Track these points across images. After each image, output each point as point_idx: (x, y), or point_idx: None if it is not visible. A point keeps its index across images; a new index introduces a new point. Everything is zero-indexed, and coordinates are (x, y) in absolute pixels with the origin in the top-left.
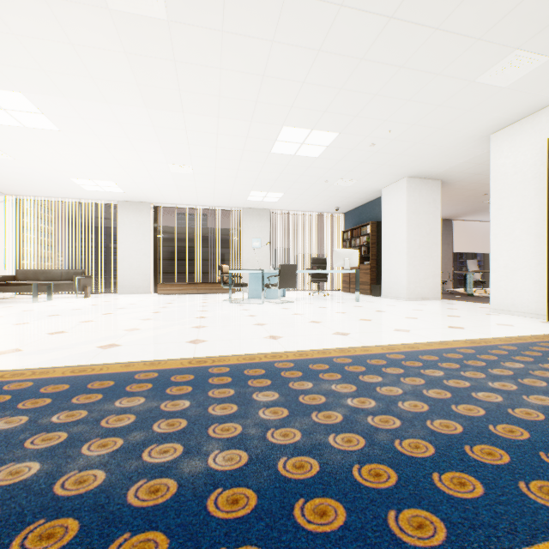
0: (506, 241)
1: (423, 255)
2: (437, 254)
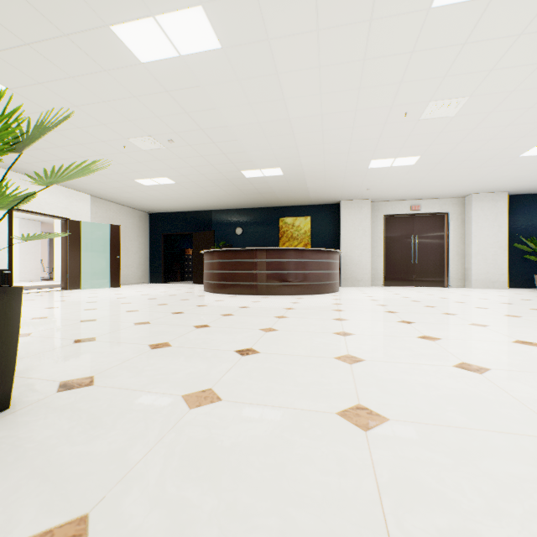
0: (59, 256)
1: (31, 258)
2: (39, 258)
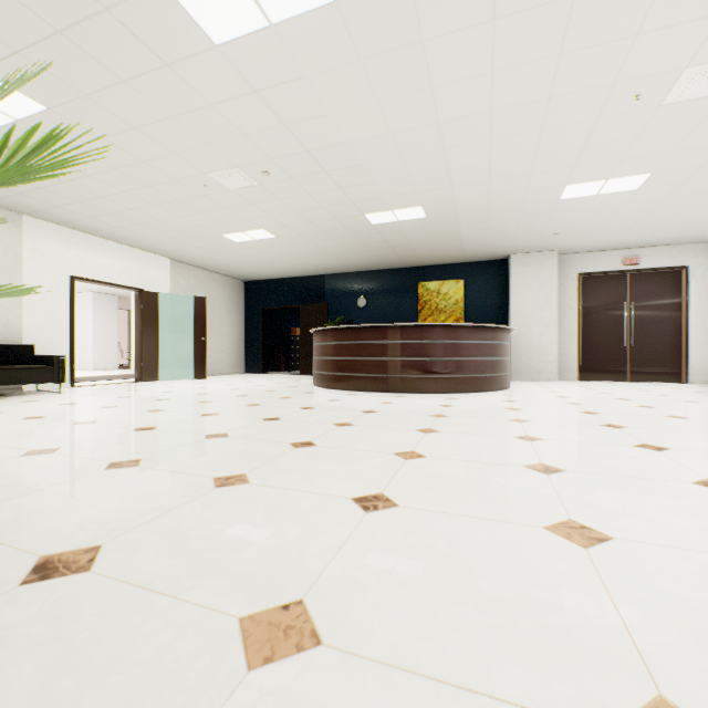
0: None
1: (106, 342)
2: (116, 341)
